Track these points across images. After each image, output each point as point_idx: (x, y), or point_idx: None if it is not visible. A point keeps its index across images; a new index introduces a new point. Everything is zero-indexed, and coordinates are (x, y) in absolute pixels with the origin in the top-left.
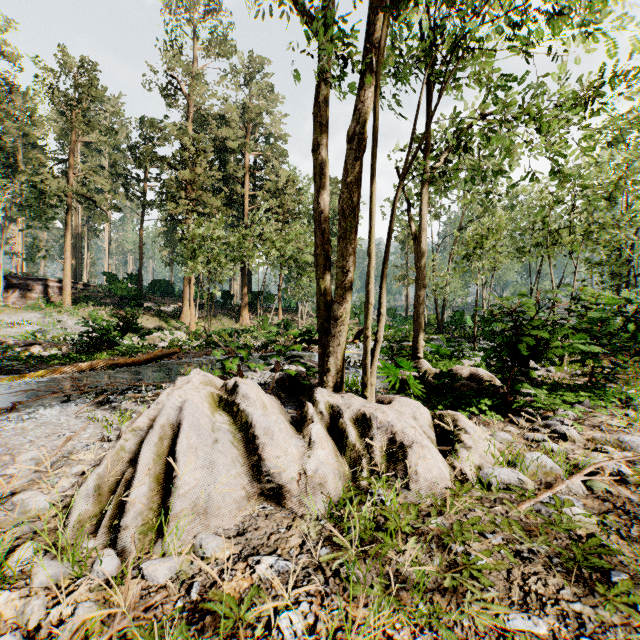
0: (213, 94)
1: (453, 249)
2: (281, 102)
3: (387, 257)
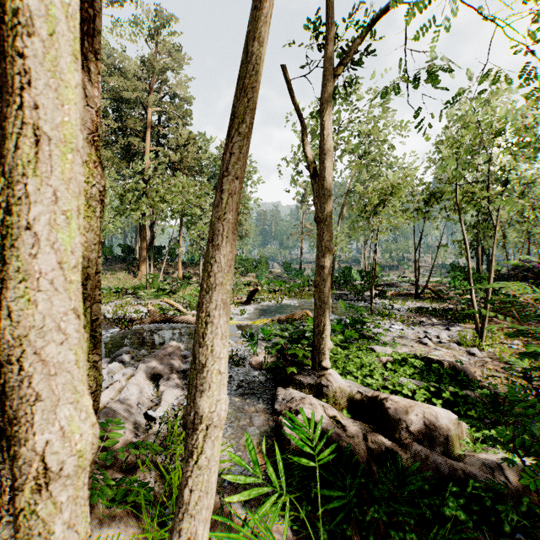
0: (103, 38)
1: (342, 210)
2: (181, 61)
3: (231, 142)
